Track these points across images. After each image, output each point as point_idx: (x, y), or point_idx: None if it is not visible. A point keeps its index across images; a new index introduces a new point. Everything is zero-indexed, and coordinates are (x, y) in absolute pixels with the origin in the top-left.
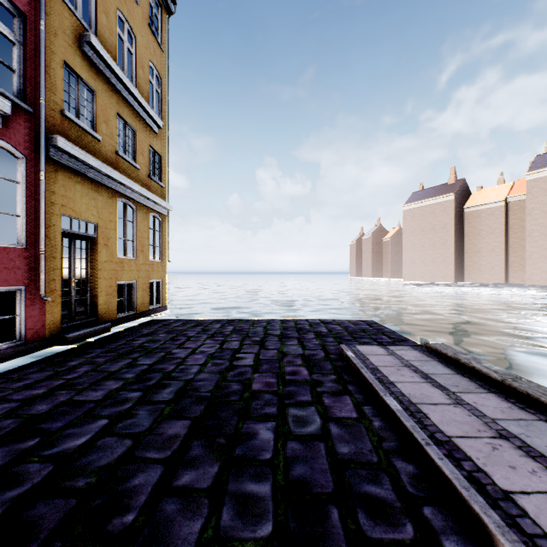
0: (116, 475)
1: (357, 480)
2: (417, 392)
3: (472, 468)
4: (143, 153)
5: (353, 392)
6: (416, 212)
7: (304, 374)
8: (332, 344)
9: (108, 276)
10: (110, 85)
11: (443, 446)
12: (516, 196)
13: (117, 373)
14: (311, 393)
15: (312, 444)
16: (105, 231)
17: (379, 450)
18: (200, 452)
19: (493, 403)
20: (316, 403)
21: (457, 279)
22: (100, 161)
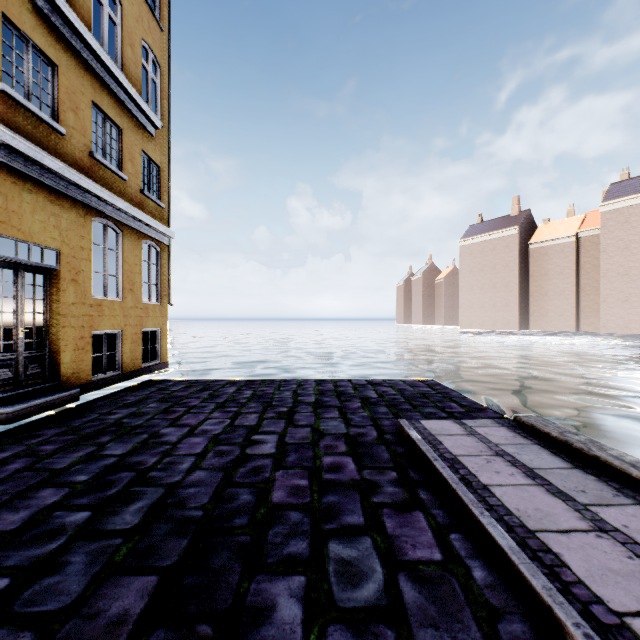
0: None
1: None
2: (529, 506)
3: None
4: (132, 160)
5: (427, 504)
6: (474, 248)
7: (351, 470)
8: (386, 416)
9: (77, 324)
10: (81, 60)
11: None
12: (588, 230)
13: (64, 474)
14: (363, 508)
15: (372, 632)
16: (73, 261)
17: None
18: None
19: None
20: (373, 530)
21: (521, 327)
22: (64, 163)
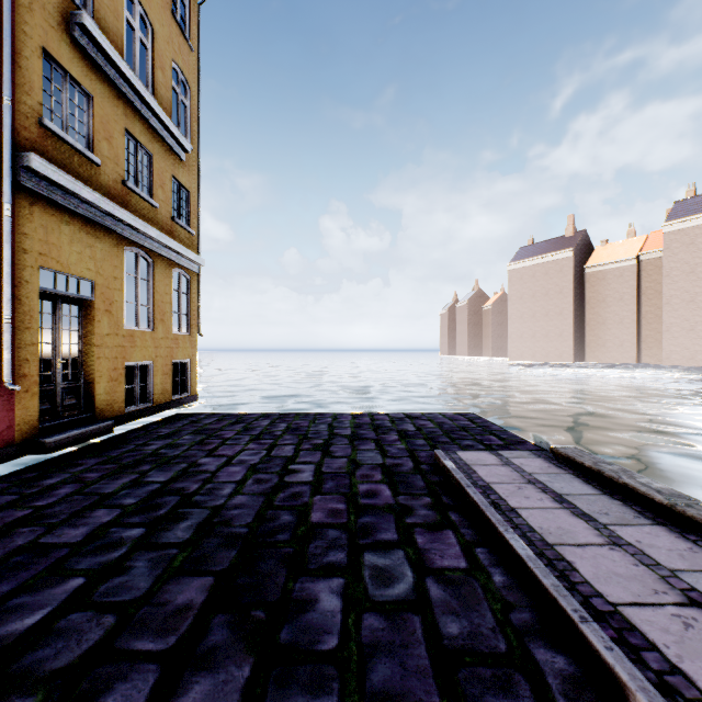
0: (78, 689)
1: (478, 690)
2: (552, 525)
3: (661, 666)
4: (163, 186)
5: (458, 525)
6: (525, 272)
7: (386, 496)
8: (423, 448)
9: (111, 355)
10: (115, 88)
11: (607, 623)
12: (651, 252)
13: (113, 497)
14: (397, 527)
15: (401, 618)
16: (107, 291)
17: (507, 629)
18: (223, 638)
19: (665, 543)
20: (405, 544)
21: (577, 359)
22: (99, 193)
